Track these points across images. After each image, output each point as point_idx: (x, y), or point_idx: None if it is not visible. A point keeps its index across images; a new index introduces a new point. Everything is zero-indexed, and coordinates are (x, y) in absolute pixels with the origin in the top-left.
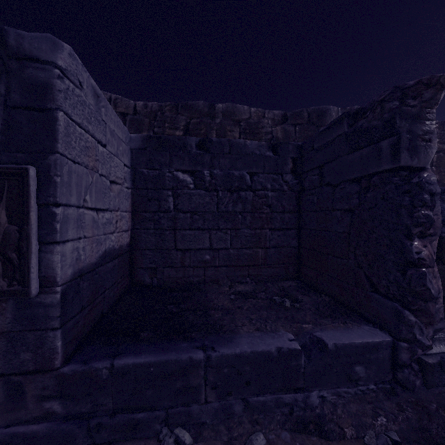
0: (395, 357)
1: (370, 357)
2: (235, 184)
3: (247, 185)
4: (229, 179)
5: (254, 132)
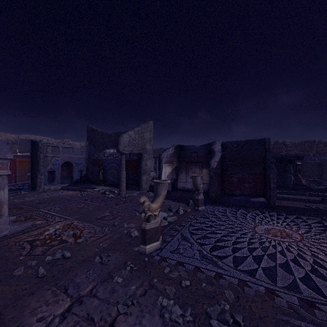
0: None
1: None
2: (324, 159)
3: (326, 159)
4: (323, 159)
5: (326, 145)
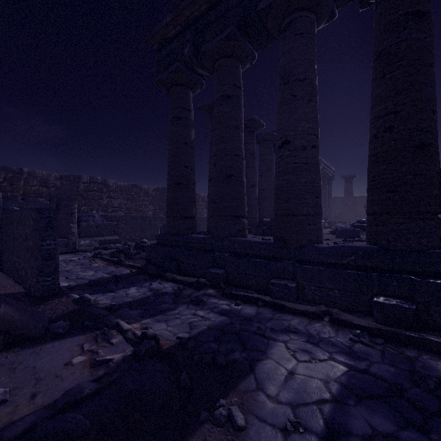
0: (68, 242)
1: (63, 242)
2: None
3: None
4: None
5: (45, 182)
